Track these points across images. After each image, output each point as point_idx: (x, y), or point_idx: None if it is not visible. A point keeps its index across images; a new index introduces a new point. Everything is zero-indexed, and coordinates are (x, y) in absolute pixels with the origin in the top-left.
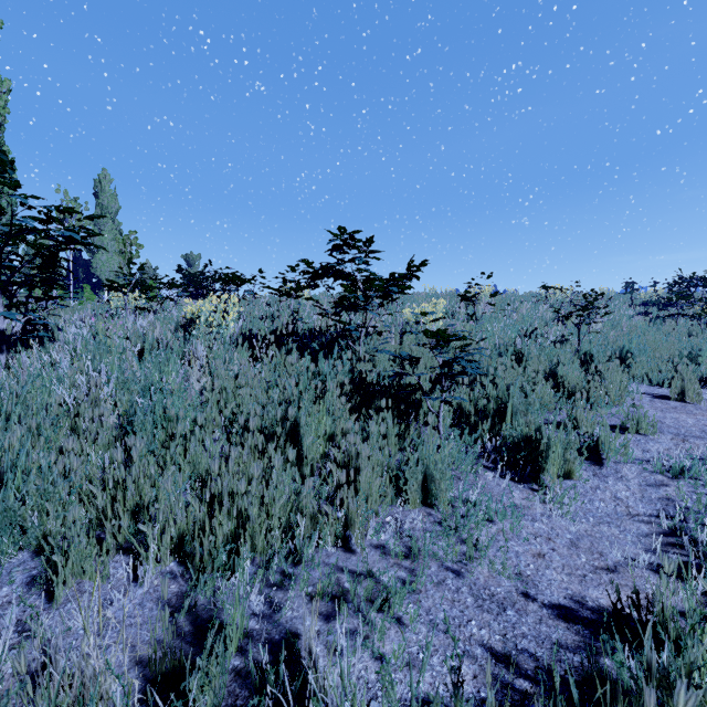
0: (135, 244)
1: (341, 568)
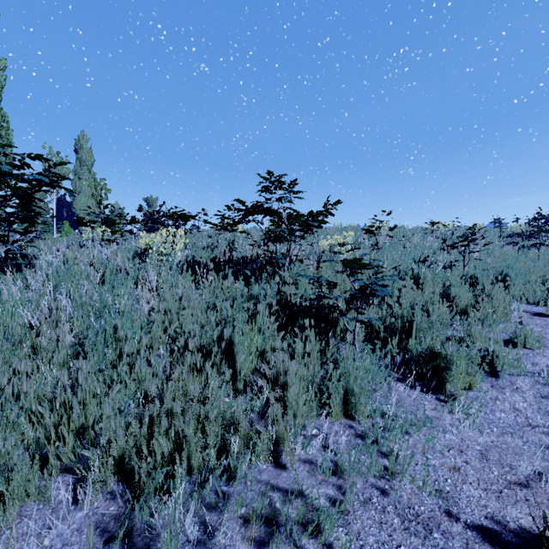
0: (104, 189)
1: (273, 486)
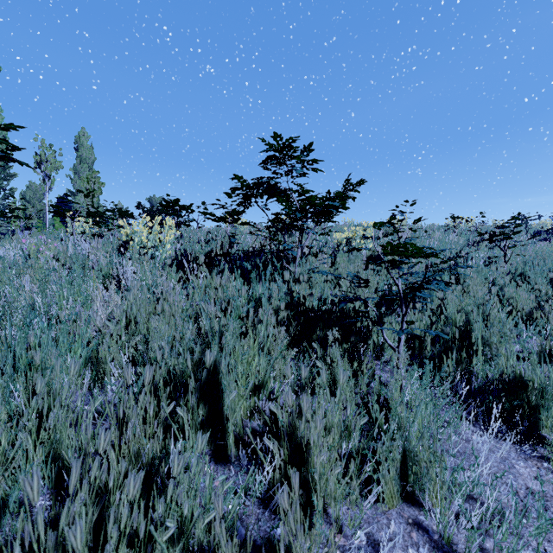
0: (98, 182)
1: None
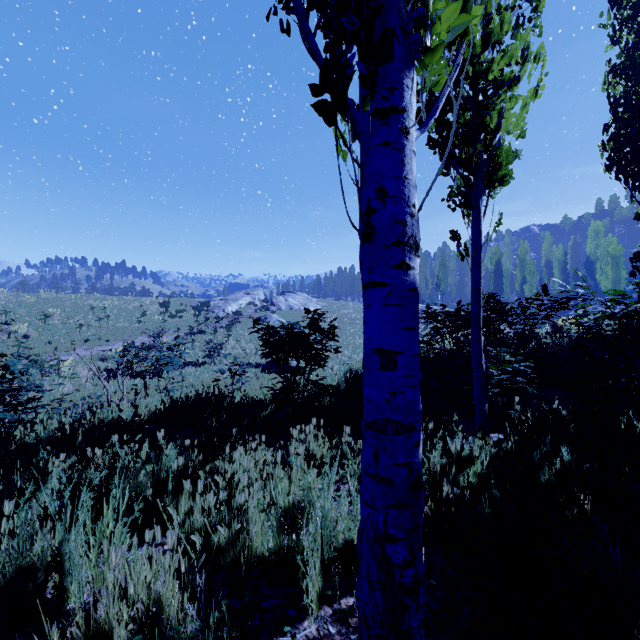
0: None
1: None
